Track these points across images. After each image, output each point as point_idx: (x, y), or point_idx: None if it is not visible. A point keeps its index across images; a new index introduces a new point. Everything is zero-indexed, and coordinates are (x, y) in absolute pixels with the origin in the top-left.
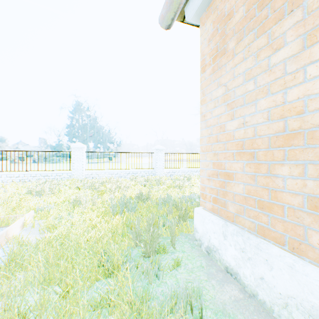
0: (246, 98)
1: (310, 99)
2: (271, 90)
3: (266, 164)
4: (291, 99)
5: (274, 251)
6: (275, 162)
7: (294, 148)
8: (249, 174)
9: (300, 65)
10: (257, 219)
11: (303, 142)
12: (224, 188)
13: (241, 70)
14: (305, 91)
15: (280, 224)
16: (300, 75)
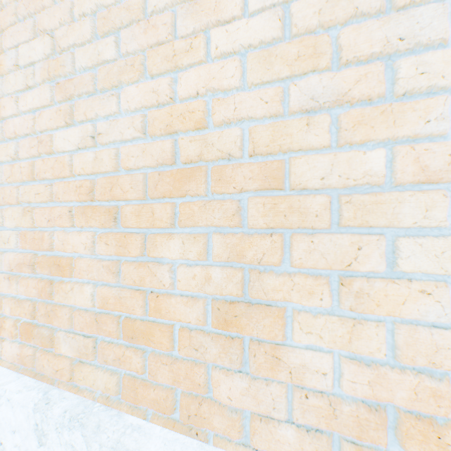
0: (100, 76)
1: (217, 99)
2: (151, 66)
3: (142, 235)
4: (187, 94)
5: (155, 448)
6: (159, 231)
7: (191, 201)
8: (107, 259)
9: (202, 24)
10: (124, 365)
11: (206, 187)
12: (49, 299)
13: (90, 4)
14: (210, 80)
15: (167, 369)
16: (202, 45)
